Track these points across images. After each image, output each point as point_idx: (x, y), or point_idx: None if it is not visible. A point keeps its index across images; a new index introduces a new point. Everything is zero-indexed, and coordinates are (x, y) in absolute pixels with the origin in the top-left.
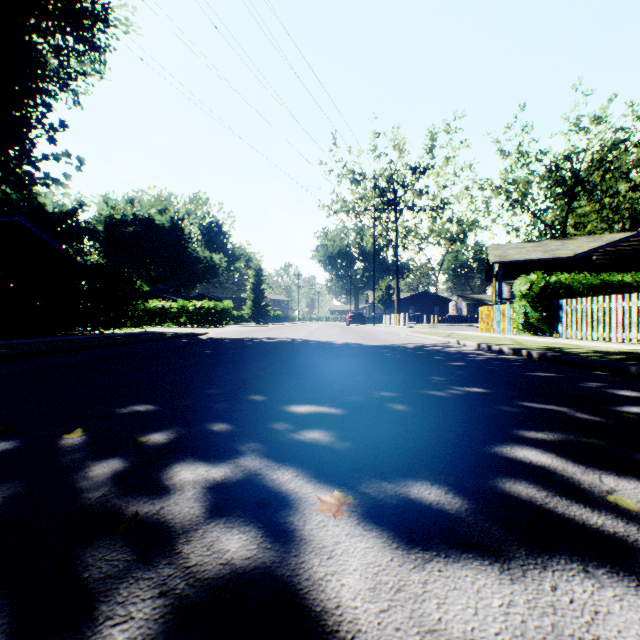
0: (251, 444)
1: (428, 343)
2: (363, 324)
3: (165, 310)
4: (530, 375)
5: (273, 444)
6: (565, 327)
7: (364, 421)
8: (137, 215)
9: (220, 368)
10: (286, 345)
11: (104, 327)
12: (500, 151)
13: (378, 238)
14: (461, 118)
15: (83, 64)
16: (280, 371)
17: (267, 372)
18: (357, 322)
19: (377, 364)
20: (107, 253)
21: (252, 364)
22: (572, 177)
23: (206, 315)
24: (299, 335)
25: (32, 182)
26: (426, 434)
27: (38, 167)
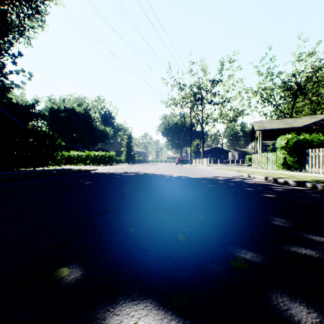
0: None
1: (229, 176)
2: (185, 164)
3: (78, 156)
4: None
5: None
6: (311, 166)
7: None
8: (66, 107)
9: (78, 202)
10: (140, 178)
11: (36, 166)
12: (258, 72)
13: (192, 119)
14: (237, 54)
15: (32, 22)
16: (127, 206)
17: (114, 208)
18: (181, 163)
19: (208, 196)
20: (50, 127)
21: (108, 196)
22: (296, 86)
23: (100, 159)
24: (150, 170)
25: (3, 86)
26: None
27: (7, 77)
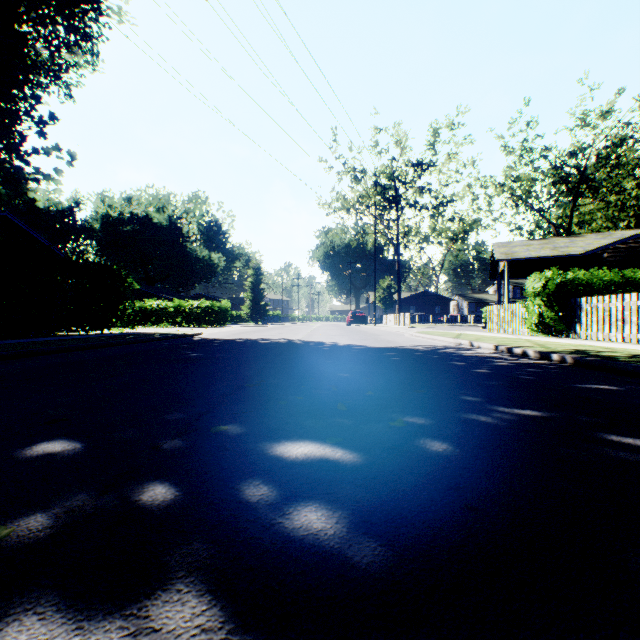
0: (191, 546)
1: (438, 345)
2: (364, 324)
3: (161, 310)
4: (582, 388)
5: (232, 546)
6: (585, 327)
7: (389, 479)
8: (134, 213)
9: (198, 378)
10: (282, 347)
11: (90, 327)
12: (504, 147)
13: (379, 237)
14: (464, 113)
15: (75, 55)
16: (270, 382)
17: (254, 384)
18: (358, 322)
19: (388, 372)
20: (104, 252)
21: (238, 372)
22: (577, 174)
23: (203, 315)
24: (298, 336)
25: (21, 177)
26: (502, 514)
27: (27, 161)
